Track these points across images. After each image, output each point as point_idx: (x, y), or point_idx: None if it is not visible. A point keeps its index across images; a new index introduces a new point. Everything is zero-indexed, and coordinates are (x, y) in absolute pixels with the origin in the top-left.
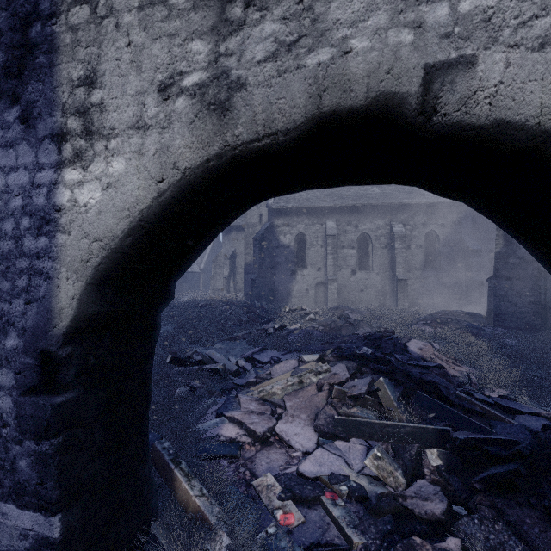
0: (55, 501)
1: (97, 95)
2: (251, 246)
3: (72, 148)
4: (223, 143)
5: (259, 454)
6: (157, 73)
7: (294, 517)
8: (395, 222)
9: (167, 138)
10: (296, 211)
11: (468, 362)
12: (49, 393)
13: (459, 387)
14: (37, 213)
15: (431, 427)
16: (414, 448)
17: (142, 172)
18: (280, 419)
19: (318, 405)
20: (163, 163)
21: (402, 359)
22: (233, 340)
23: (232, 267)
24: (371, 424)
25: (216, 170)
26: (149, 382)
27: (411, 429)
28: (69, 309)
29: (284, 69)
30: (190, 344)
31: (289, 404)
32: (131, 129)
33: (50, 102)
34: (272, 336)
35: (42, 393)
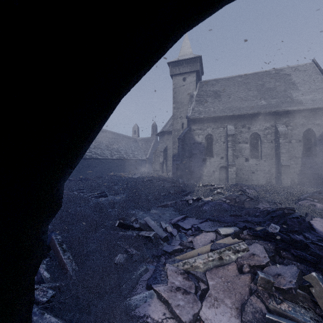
0: None
1: None
2: (177, 143)
3: None
4: None
5: None
6: None
7: None
8: (279, 124)
9: None
10: (206, 119)
11: None
12: None
13: None
14: None
15: None
16: None
17: None
18: (204, 301)
19: (241, 292)
20: None
21: (312, 238)
22: (164, 207)
23: (164, 156)
24: None
25: None
26: None
27: None
28: None
29: None
30: (135, 209)
31: (212, 283)
32: None
33: None
34: (191, 205)
35: None
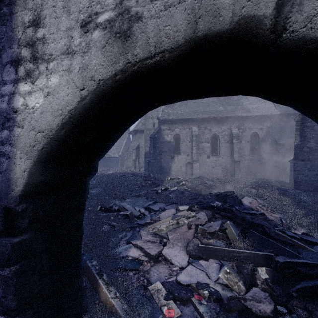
0: (13, 309)
1: (41, 32)
2: (148, 142)
3: (25, 69)
4: (125, 60)
5: (152, 268)
6: (80, 14)
7: (174, 312)
8: (233, 127)
9: (87, 59)
10: (174, 121)
11: (280, 211)
12: (10, 235)
13: (275, 227)
14: (2, 114)
15: (261, 253)
16: (250, 267)
17: (70, 84)
18: (165, 246)
19: (188, 238)
20: (84, 76)
21: (239, 209)
22: (137, 196)
23: (137, 154)
24: (222, 250)
25: (121, 82)
26: (81, 225)
27: (247, 254)
28: (22, 179)
29: (169, 4)
30: (112, 199)
31: (171, 236)
32: (63, 54)
33: (10, 39)
34: (160, 194)
35: (5, 236)
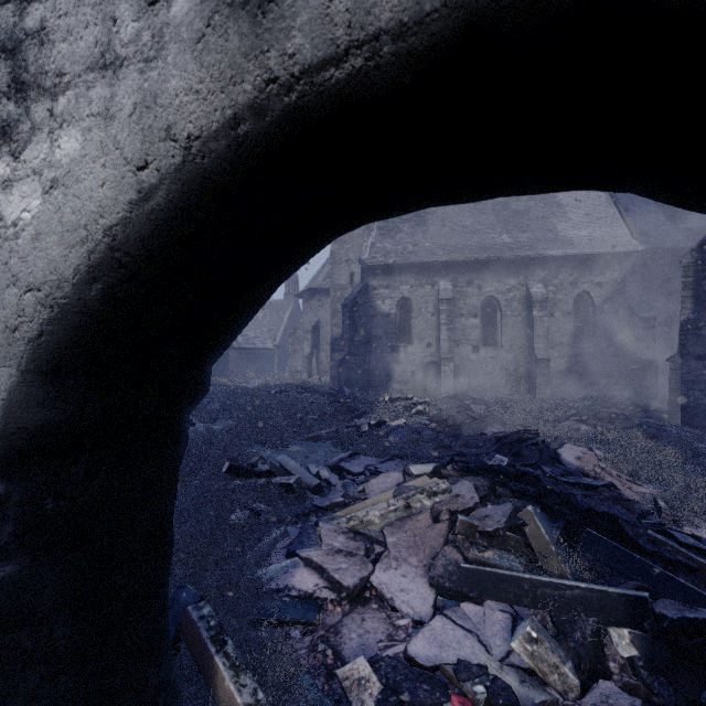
0: None
1: (35, 13)
2: (340, 315)
3: None
4: (262, 73)
5: (347, 619)
6: None
7: None
8: (533, 281)
9: (154, 78)
10: (399, 268)
11: (651, 479)
12: None
13: (642, 518)
14: None
15: (616, 591)
16: (589, 625)
17: (110, 152)
18: (378, 564)
19: (434, 545)
20: (146, 129)
21: (553, 473)
22: (315, 440)
23: (314, 342)
24: (517, 579)
25: (255, 147)
26: (168, 527)
27: (582, 592)
28: None
29: None
30: (257, 445)
31: (392, 540)
32: (91, 71)
33: None
34: (367, 435)
35: None
